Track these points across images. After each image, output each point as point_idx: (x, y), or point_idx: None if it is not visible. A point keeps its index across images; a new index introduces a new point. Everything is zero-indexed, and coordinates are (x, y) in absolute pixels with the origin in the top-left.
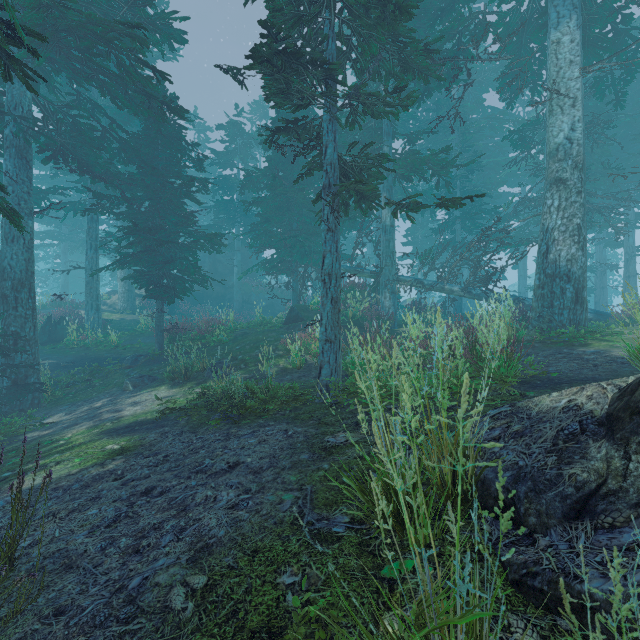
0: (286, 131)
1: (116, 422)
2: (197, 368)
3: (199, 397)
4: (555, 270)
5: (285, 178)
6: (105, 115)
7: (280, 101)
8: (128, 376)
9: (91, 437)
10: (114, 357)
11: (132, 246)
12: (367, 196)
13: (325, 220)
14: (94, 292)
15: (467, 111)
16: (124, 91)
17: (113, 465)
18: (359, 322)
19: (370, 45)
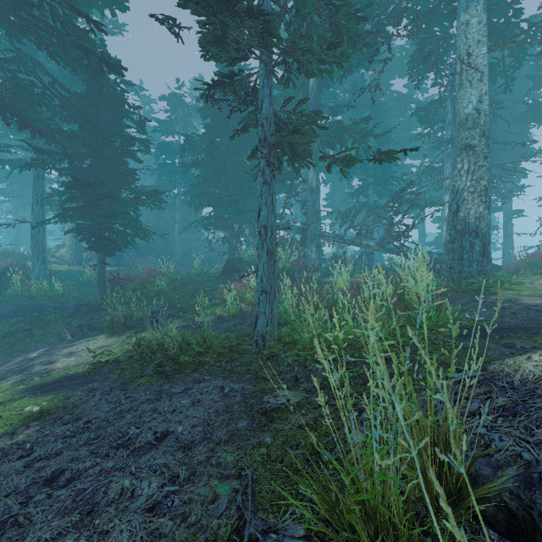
0: (222, 86)
1: (45, 376)
2: (136, 317)
3: (134, 349)
4: (465, 226)
5: (221, 144)
6: (46, 74)
7: (216, 52)
8: (69, 325)
9: (13, 396)
10: (57, 306)
11: (73, 200)
12: (300, 154)
13: (261, 171)
14: (40, 245)
15: (378, 93)
16: (61, 45)
17: (24, 436)
18: (288, 273)
19: (305, 1)
